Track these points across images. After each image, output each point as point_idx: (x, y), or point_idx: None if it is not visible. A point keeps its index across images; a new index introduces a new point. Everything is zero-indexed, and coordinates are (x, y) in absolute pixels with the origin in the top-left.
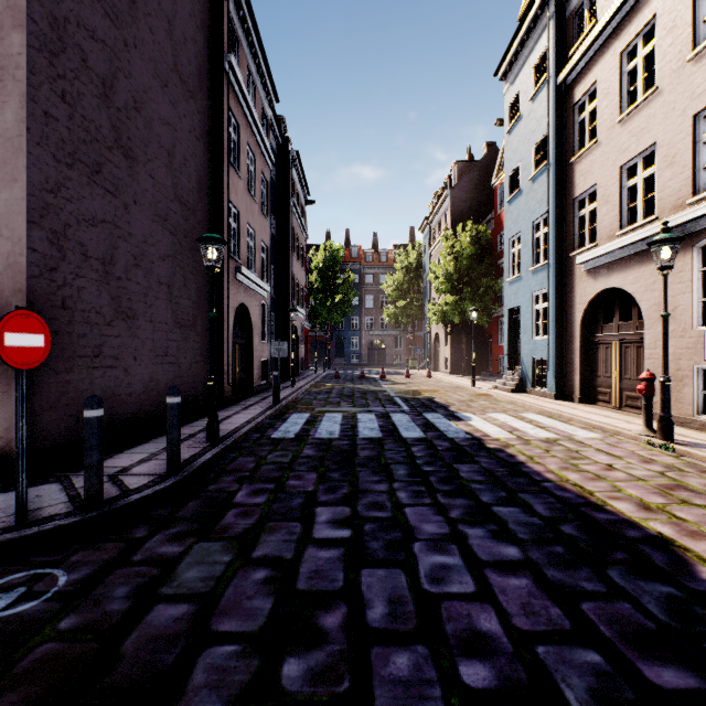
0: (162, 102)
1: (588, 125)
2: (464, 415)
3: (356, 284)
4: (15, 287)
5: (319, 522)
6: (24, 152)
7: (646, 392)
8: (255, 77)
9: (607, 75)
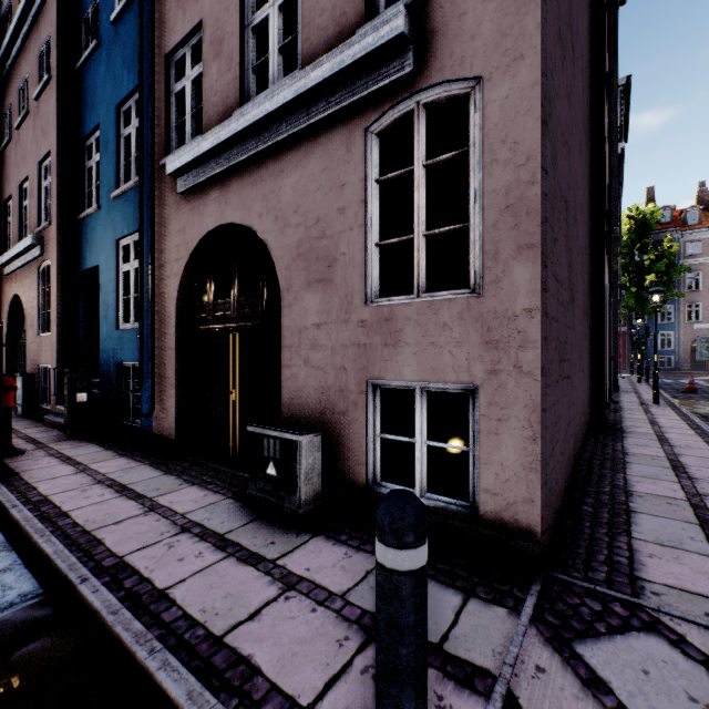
0: None
1: None
2: None
3: None
4: (519, 241)
5: None
6: (536, 1)
7: None
8: None
9: None
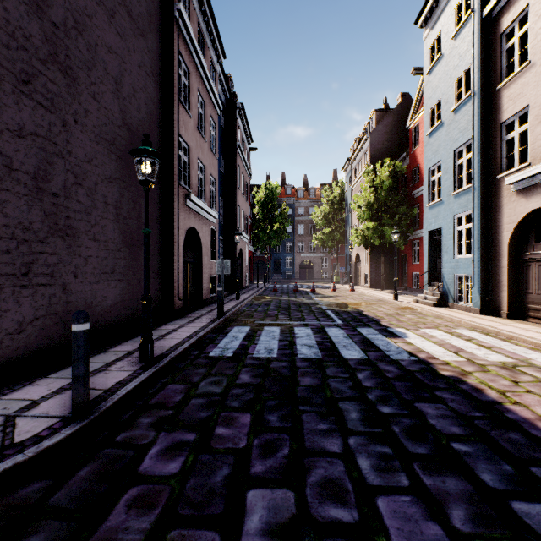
0: (108, 30)
1: (518, 50)
2: (398, 330)
3: (290, 215)
4: None
5: (248, 531)
6: None
7: None
8: (204, 33)
9: None
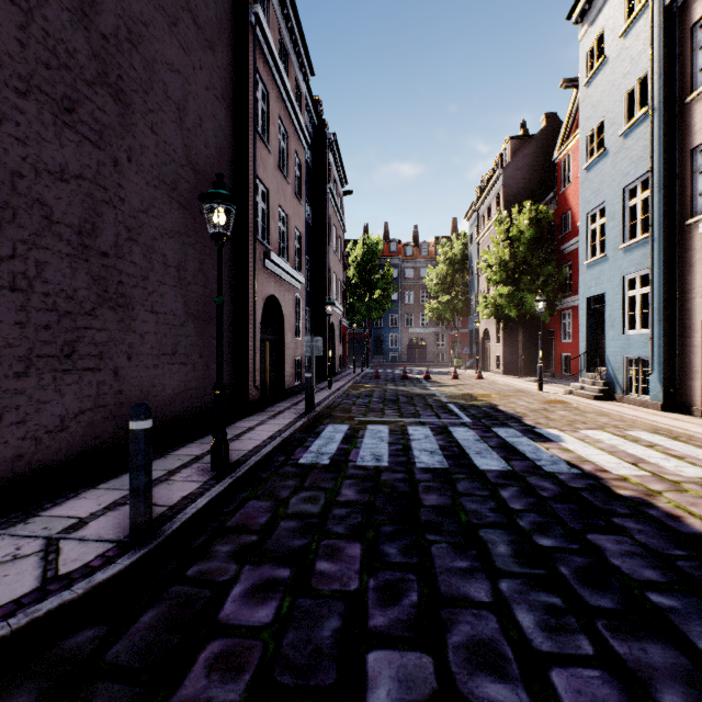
0: (169, 43)
1: None
2: (549, 432)
3: (395, 279)
4: None
5: None
6: None
7: None
8: (287, 43)
9: None
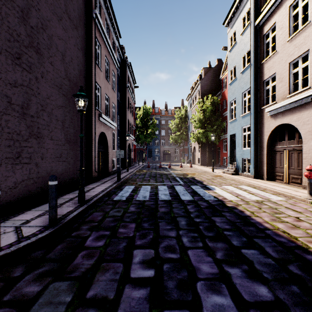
0: (58, 27)
1: (271, 44)
2: (211, 186)
3: (157, 124)
4: None
5: (134, 262)
6: None
7: (310, 176)
8: (109, 24)
9: (281, 18)
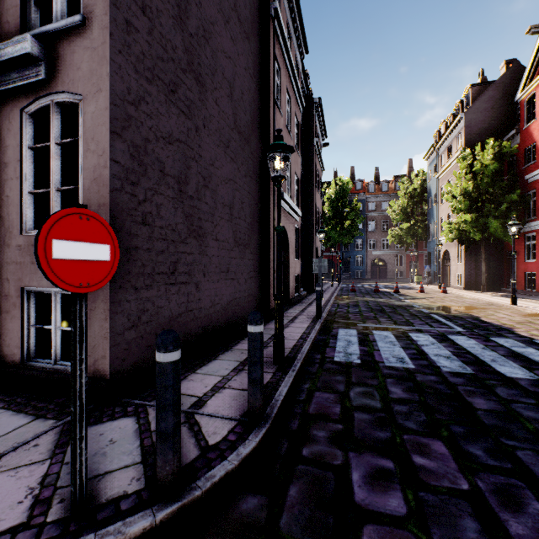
0: (225, 36)
1: None
2: None
3: (360, 211)
4: (100, 201)
5: None
6: (107, 59)
7: None
8: (291, 30)
9: None
